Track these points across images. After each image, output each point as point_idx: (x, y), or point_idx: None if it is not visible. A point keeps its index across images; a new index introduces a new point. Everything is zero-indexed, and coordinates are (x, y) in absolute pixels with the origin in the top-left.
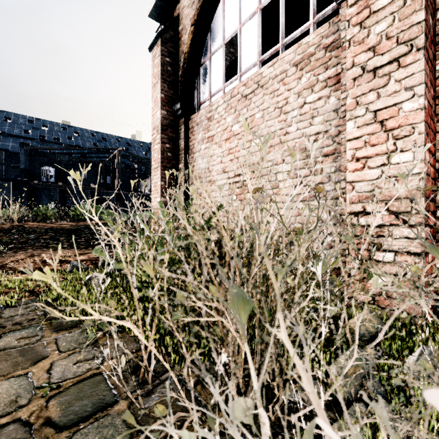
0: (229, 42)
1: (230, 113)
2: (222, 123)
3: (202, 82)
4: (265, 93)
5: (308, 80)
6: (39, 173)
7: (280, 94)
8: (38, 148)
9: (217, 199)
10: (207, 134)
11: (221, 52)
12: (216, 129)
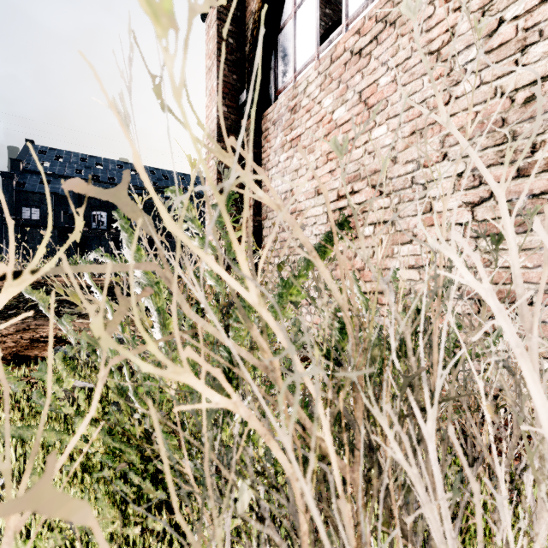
0: None
1: (330, 90)
2: (315, 110)
3: (282, 57)
4: (399, 34)
5: None
6: (89, 218)
7: (436, 23)
8: None
9: None
10: (289, 134)
11: None
12: (304, 124)
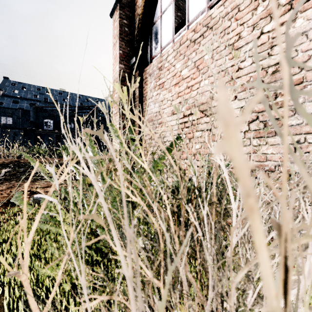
0: (177, 7)
1: (179, 59)
2: (172, 70)
3: (154, 39)
4: (214, 34)
5: (265, 8)
6: (42, 124)
7: (232, 30)
8: (42, 106)
9: (167, 138)
10: (158, 81)
11: (171, 9)
12: (166, 77)
